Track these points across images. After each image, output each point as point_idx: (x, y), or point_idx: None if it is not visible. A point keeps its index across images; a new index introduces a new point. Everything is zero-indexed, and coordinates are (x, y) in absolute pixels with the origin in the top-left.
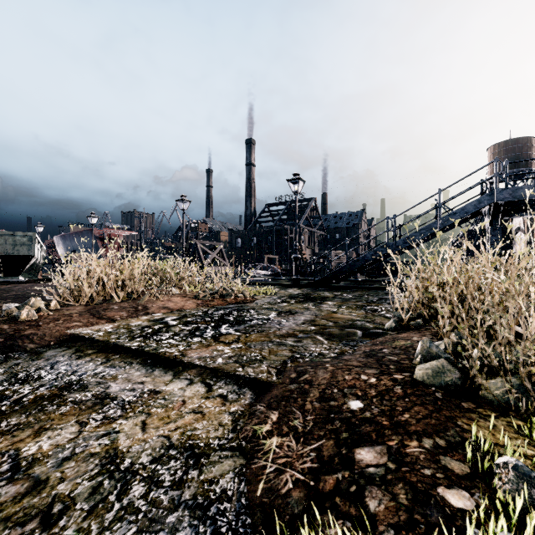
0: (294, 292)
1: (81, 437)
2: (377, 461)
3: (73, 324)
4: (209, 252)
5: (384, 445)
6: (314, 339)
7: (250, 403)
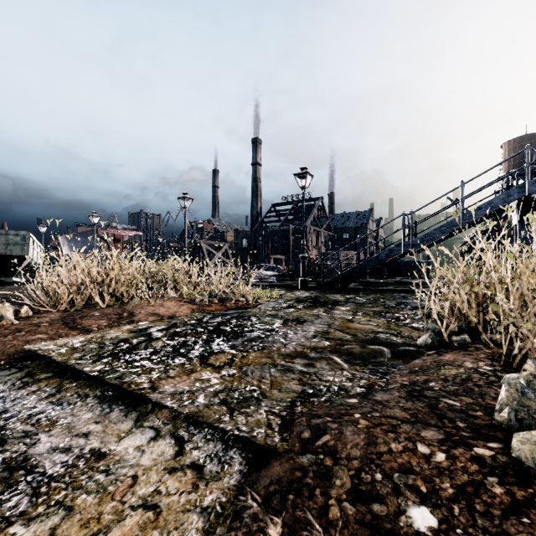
0: (302, 295)
1: None
2: None
3: (35, 337)
4: (214, 252)
5: None
6: (330, 362)
7: (237, 484)
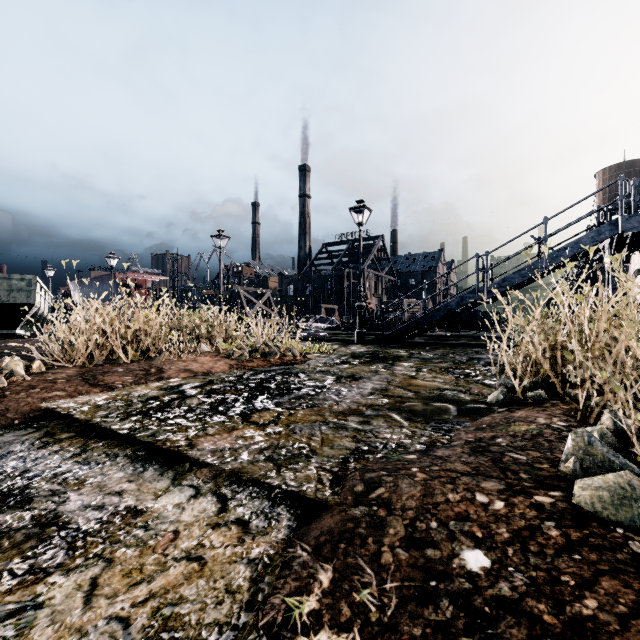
0: (358, 350)
1: None
2: None
3: (52, 394)
4: (254, 300)
5: None
6: (389, 419)
7: (286, 538)
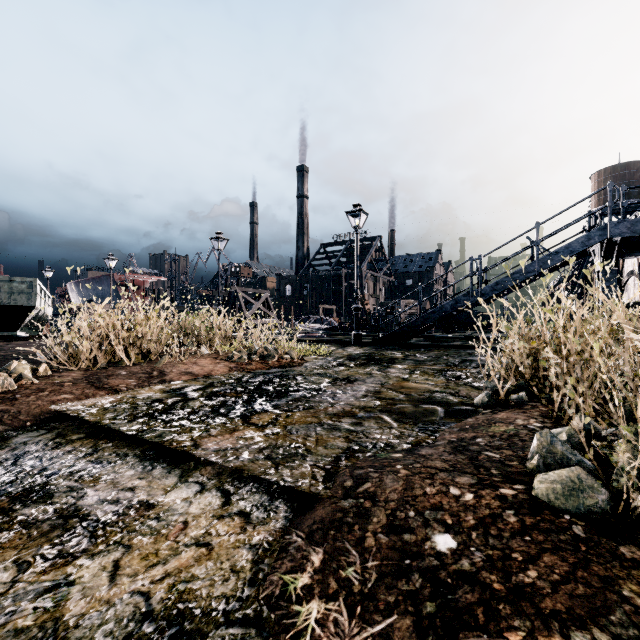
0: (354, 352)
1: (11, 594)
2: None
3: (60, 397)
4: (252, 301)
5: (501, 639)
6: (379, 421)
7: (283, 527)
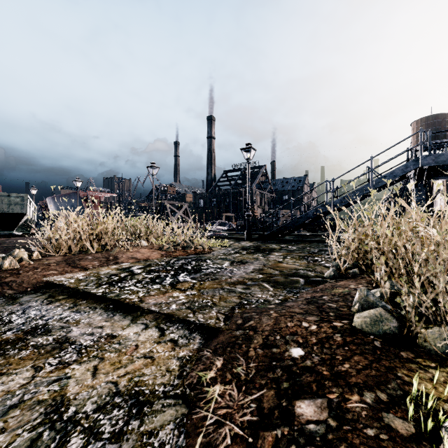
0: (246, 245)
1: (33, 383)
2: (317, 416)
3: (49, 272)
4: (176, 210)
5: (324, 398)
6: (261, 287)
7: (198, 348)
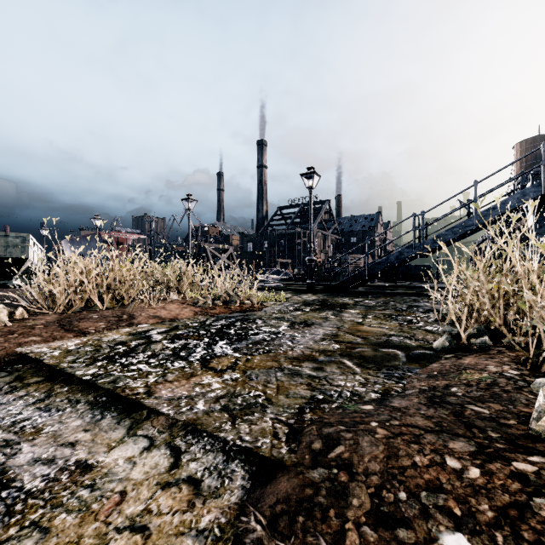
0: (309, 299)
1: None
2: None
3: (28, 339)
4: (218, 255)
5: None
6: (341, 366)
7: (239, 502)
